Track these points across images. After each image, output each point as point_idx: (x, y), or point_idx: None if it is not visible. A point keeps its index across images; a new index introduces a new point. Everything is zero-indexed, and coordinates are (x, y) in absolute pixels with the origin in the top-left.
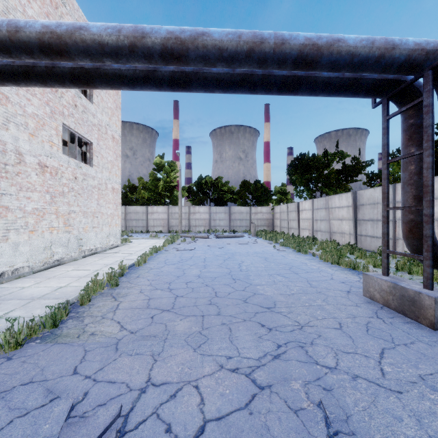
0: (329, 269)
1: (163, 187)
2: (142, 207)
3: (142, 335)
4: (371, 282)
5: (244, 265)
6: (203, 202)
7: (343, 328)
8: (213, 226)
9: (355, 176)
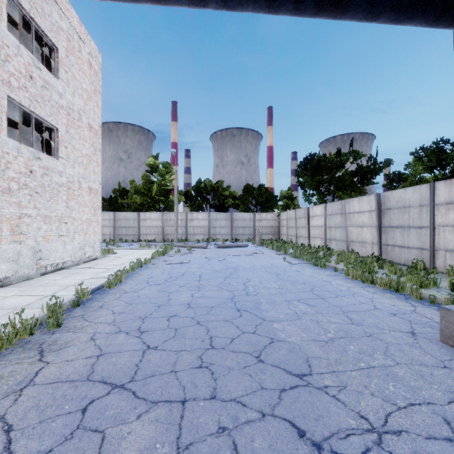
0: (364, 290)
1: (157, 191)
2: (133, 213)
3: None
4: None
5: (251, 286)
6: (202, 208)
7: None
8: (213, 235)
9: (373, 177)
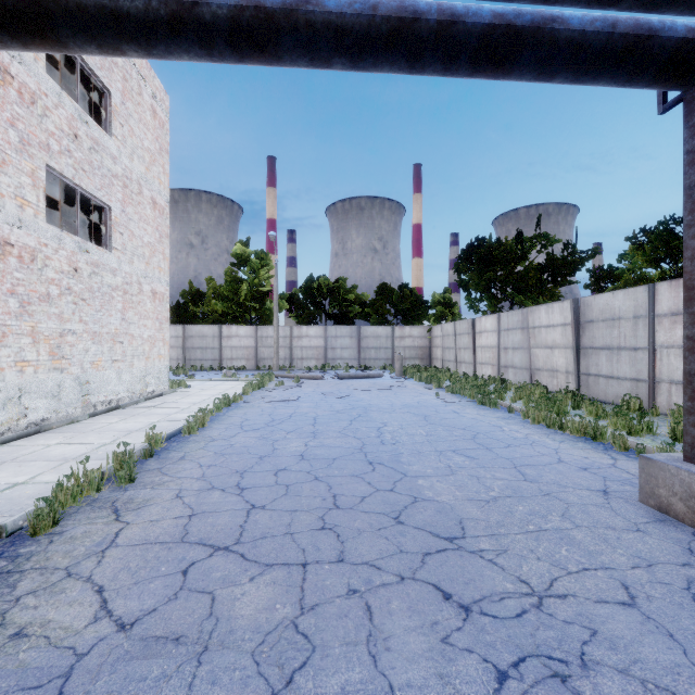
0: (547, 438)
1: (248, 294)
2: (211, 327)
3: (144, 635)
4: (663, 477)
5: (388, 432)
6: (315, 319)
7: (639, 602)
8: (331, 359)
9: (570, 274)
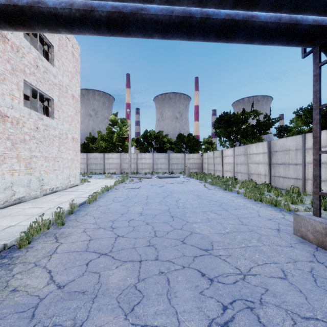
0: (254, 206)
1: (117, 139)
2: (100, 154)
3: (69, 290)
4: (303, 223)
5: (181, 203)
6: (148, 150)
7: (288, 277)
8: (155, 169)
9: (267, 129)
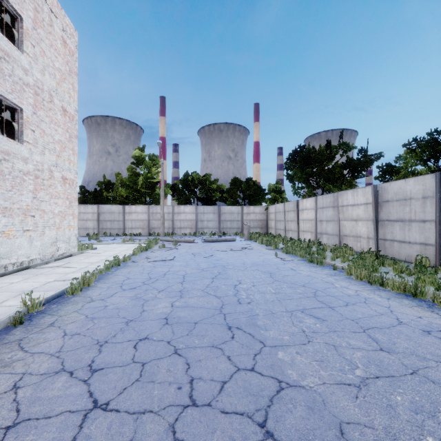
0: (375, 295)
1: (143, 184)
2: (117, 206)
3: None
4: None
5: (243, 290)
6: (190, 201)
7: None
8: (200, 228)
9: (364, 170)
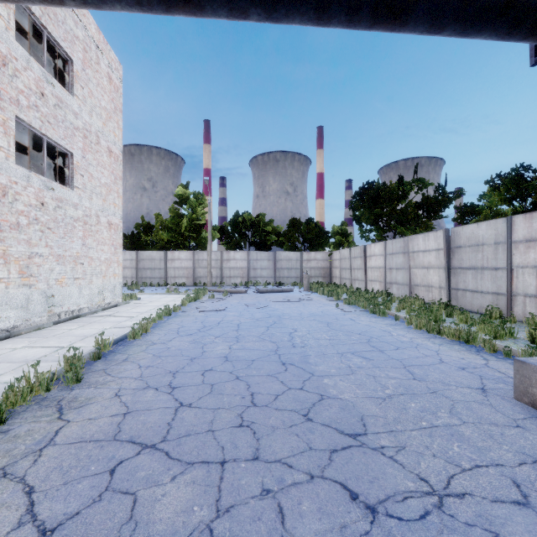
0: (428, 342)
1: (188, 226)
2: (158, 252)
3: None
4: (536, 378)
5: (298, 336)
6: (240, 246)
7: (532, 501)
8: (252, 277)
9: (441, 210)
